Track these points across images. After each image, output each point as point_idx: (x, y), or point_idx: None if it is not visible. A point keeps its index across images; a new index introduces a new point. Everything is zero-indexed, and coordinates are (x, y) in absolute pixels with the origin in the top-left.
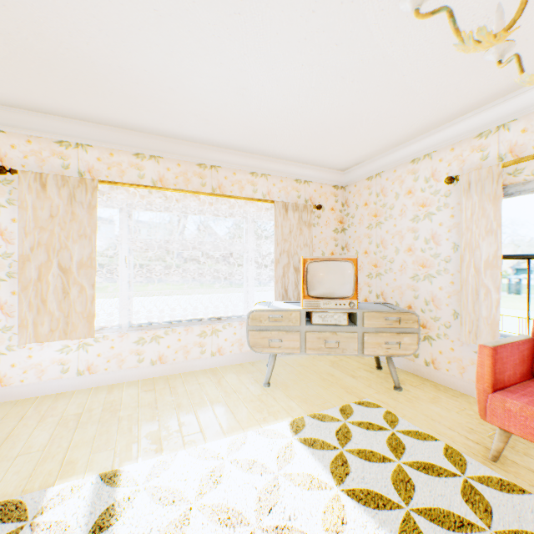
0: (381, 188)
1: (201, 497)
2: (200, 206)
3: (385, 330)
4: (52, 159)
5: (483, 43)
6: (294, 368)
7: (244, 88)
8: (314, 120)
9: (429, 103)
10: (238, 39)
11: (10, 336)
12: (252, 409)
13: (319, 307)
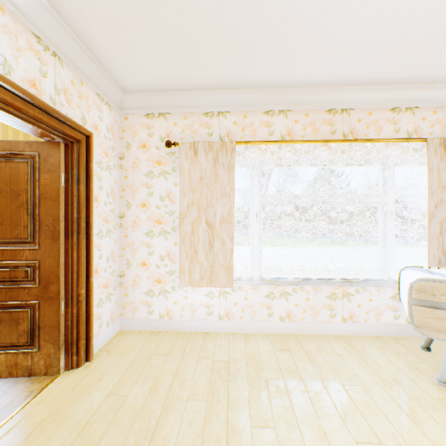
0: None
1: None
2: (329, 156)
3: None
4: (200, 130)
5: None
6: None
7: None
8: None
9: None
10: None
11: (173, 278)
12: (444, 425)
13: None
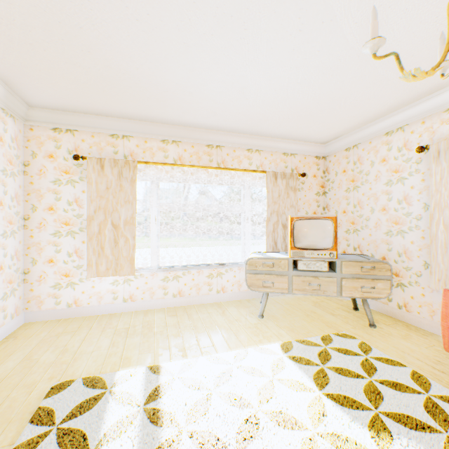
0: (358, 158)
1: (217, 387)
2: (208, 177)
3: (361, 277)
4: (107, 148)
5: (418, 77)
6: (282, 305)
7: (244, 88)
8: (300, 106)
9: (400, 86)
10: (242, 55)
11: (81, 272)
12: (250, 333)
13: (304, 256)
